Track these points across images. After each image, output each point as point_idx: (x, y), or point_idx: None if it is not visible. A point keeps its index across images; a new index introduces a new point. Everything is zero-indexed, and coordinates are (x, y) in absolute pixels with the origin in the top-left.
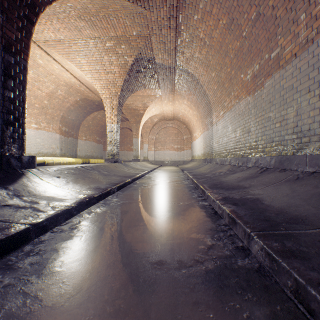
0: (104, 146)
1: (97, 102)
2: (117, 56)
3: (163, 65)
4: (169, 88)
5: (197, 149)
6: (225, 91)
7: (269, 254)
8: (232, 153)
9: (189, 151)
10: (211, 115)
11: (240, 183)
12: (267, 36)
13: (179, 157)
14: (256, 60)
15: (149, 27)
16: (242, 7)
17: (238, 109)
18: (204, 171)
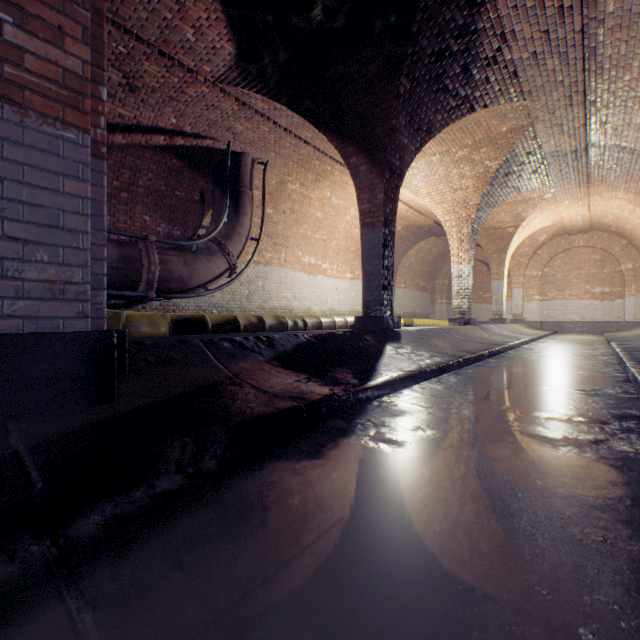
0: (432, 296)
1: (426, 227)
2: (472, 164)
3: (559, 152)
4: (573, 180)
5: None
6: None
7: None
8: None
9: (638, 299)
10: None
11: None
12: None
13: (606, 313)
14: None
15: (530, 115)
16: None
17: None
18: None
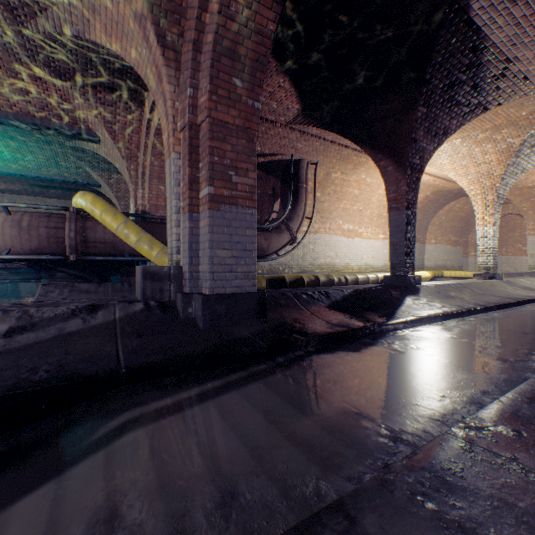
0: (464, 249)
1: (455, 190)
2: (494, 143)
3: None
4: None
5: None
6: None
7: None
8: None
9: None
10: None
11: None
12: None
13: None
14: None
15: None
16: None
17: None
18: None
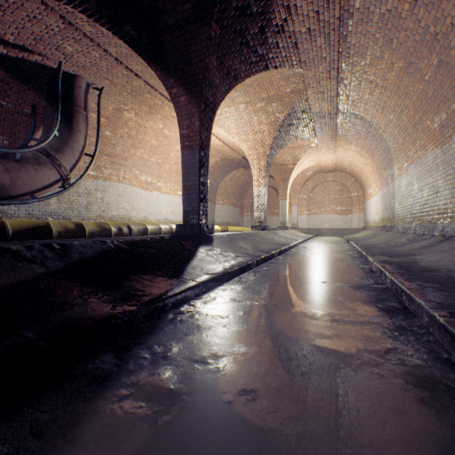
0: (241, 210)
1: (237, 160)
2: (267, 114)
3: (321, 113)
4: (328, 135)
5: (373, 211)
6: (408, 138)
7: (390, 279)
8: (418, 218)
9: (360, 214)
10: (392, 166)
11: (411, 252)
12: (453, 85)
13: (344, 223)
14: (442, 108)
15: (304, 82)
16: (420, 53)
17: (424, 163)
18: (378, 241)
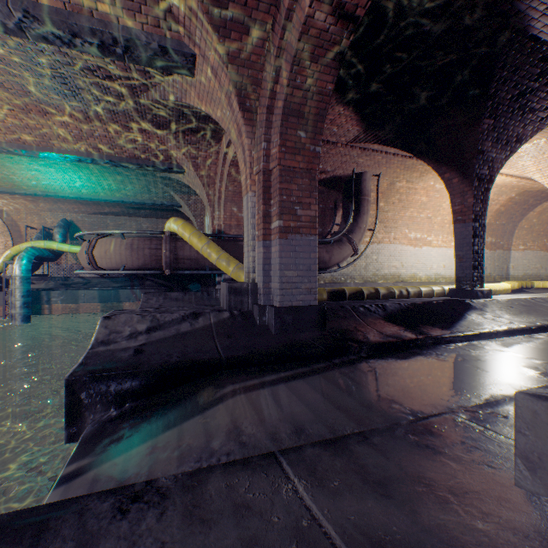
0: None
1: (547, 190)
2: None
3: None
4: None
5: None
6: None
7: None
8: None
9: None
10: None
11: None
12: None
13: None
14: None
15: None
16: None
17: None
18: None
